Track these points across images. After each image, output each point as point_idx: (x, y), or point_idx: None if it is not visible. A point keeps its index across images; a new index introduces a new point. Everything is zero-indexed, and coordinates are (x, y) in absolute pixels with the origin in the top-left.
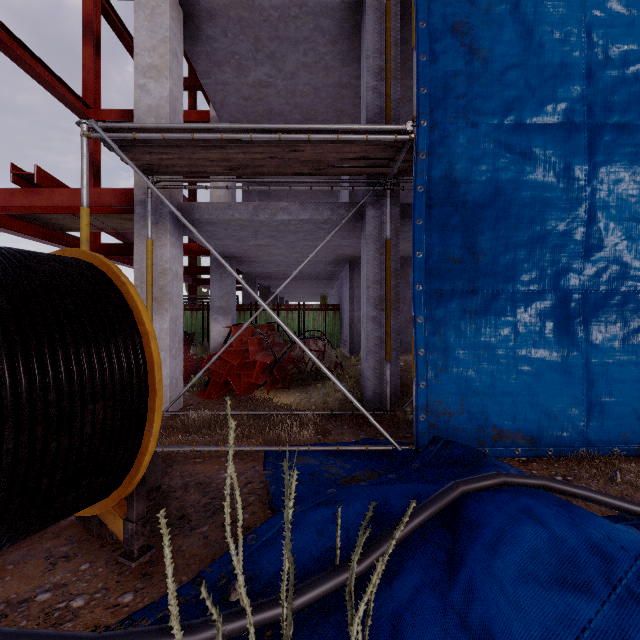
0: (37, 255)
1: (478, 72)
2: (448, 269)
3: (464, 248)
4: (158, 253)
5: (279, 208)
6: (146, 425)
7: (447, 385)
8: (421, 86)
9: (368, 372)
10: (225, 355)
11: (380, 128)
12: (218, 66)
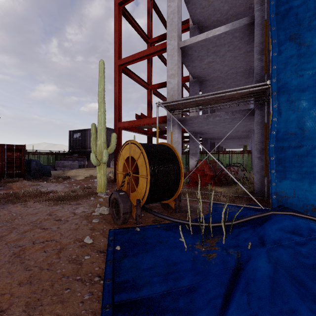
0: (159, 145)
1: (303, 53)
2: (287, 137)
3: (295, 128)
4: (174, 136)
5: (216, 115)
6: (180, 182)
7: (286, 185)
8: (273, 66)
9: (256, 180)
10: (195, 171)
11: (254, 85)
12: (193, 62)
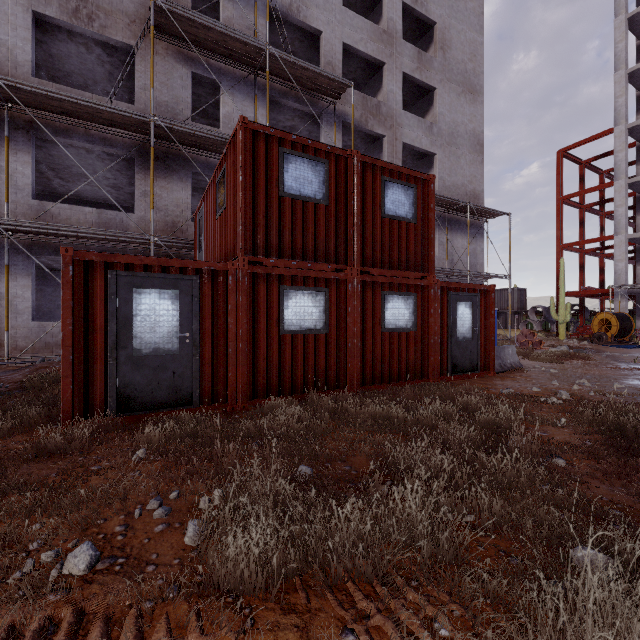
0: (620, 313)
1: None
2: None
3: None
4: (621, 303)
5: None
6: (632, 329)
7: None
8: None
9: None
10: None
11: None
12: (639, 240)
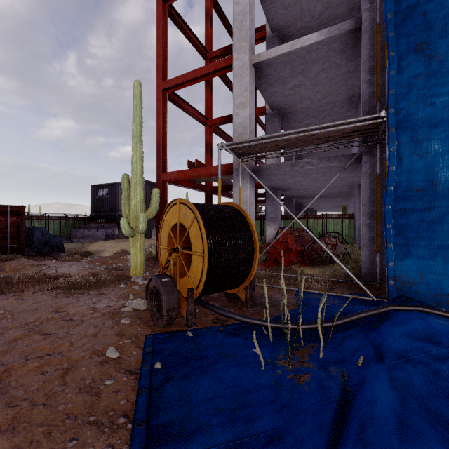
0: (222, 206)
1: (435, 70)
2: (410, 195)
3: (423, 182)
4: (243, 193)
5: (305, 162)
6: (253, 262)
7: (410, 265)
8: (390, 89)
9: (363, 258)
10: (275, 244)
11: (363, 118)
12: (271, 85)
